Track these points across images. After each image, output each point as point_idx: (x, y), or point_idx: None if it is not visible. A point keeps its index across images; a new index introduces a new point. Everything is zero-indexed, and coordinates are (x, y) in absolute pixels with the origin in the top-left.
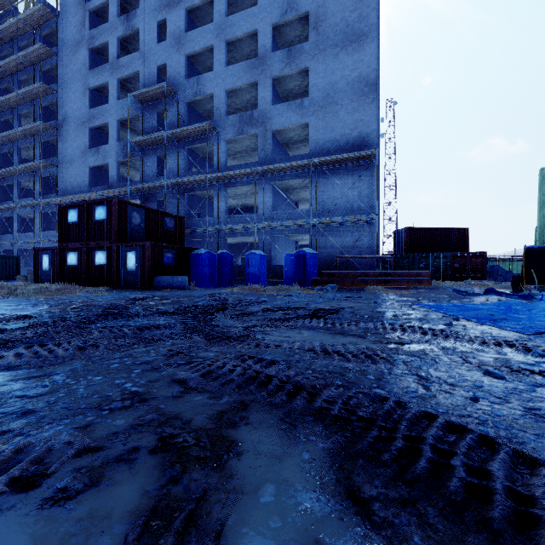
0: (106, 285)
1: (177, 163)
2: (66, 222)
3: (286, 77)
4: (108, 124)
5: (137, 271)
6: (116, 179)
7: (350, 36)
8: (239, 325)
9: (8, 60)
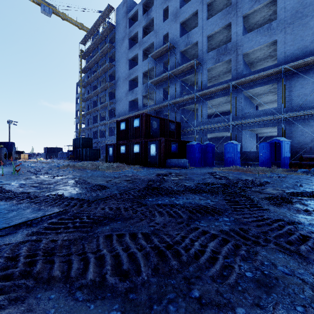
0: (139, 164)
1: (175, 90)
2: (120, 130)
3: (254, 12)
4: (137, 76)
5: (156, 156)
6: (141, 105)
7: None
8: (310, 221)
9: (96, 55)
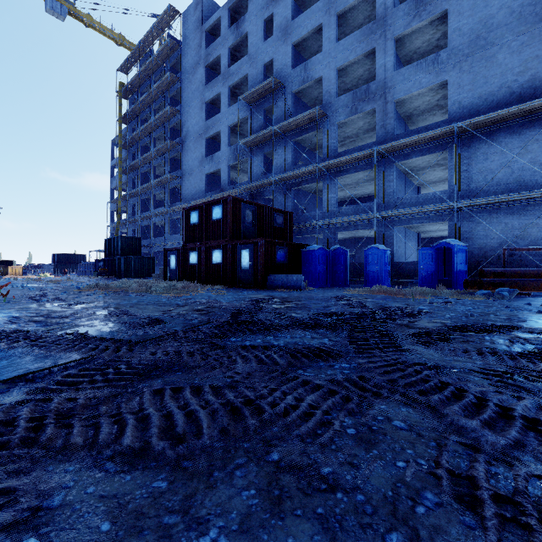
0: (222, 283)
1: (284, 157)
2: (189, 224)
3: (412, 33)
4: (220, 132)
5: (251, 269)
6: (227, 182)
7: None
8: (464, 366)
9: (147, 93)
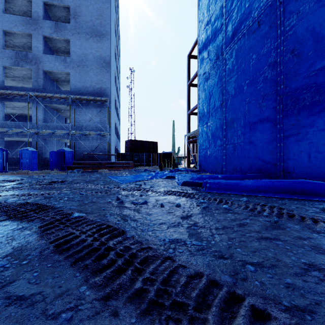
0: None
1: None
2: None
3: (55, 38)
4: None
5: None
6: None
7: (95, 32)
8: None
9: None
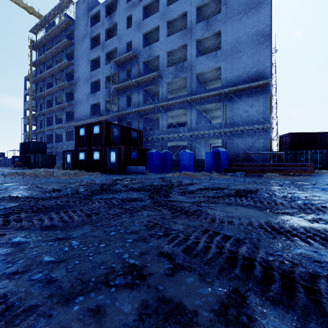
0: (100, 171)
1: (138, 98)
2: (79, 135)
3: (205, 38)
4: (100, 80)
5: (116, 163)
6: (104, 110)
7: (250, 5)
8: (188, 201)
9: (51, 50)
